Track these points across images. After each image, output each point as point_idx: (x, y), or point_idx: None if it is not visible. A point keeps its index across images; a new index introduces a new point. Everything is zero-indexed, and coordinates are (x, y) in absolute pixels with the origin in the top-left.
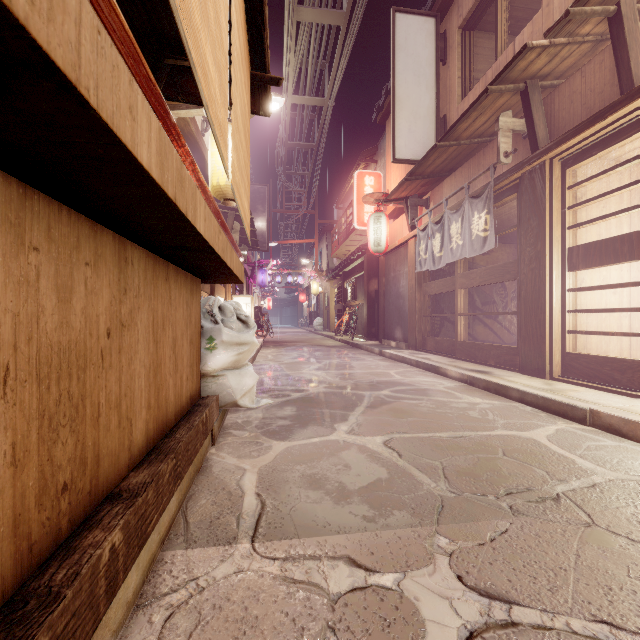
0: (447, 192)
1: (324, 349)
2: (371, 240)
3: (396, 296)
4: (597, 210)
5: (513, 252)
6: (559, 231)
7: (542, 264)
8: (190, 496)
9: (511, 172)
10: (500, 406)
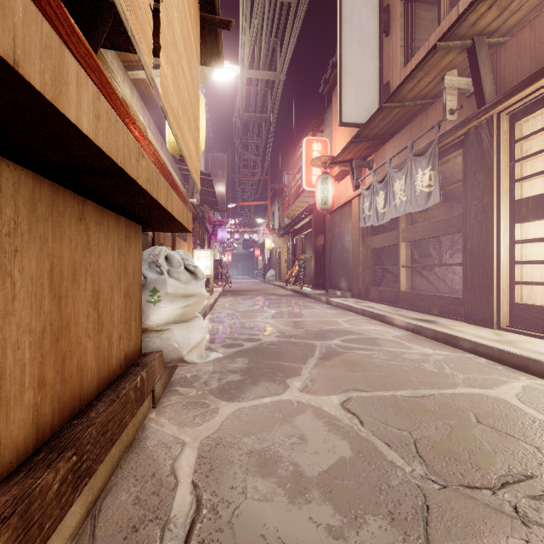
0: (390, 153)
1: (276, 298)
2: (319, 199)
3: (341, 250)
4: (542, 164)
5: (448, 210)
6: (507, 184)
7: (489, 216)
8: (110, 488)
9: (456, 128)
10: (453, 358)
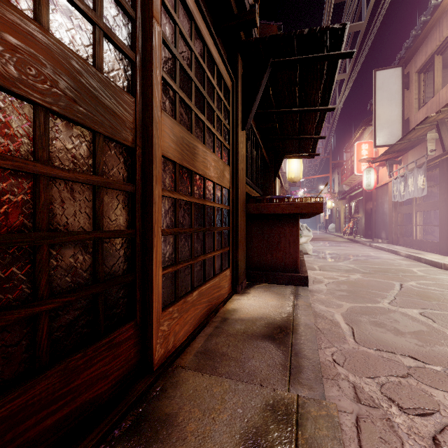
0: (410, 158)
1: (335, 243)
2: (364, 183)
3: (382, 213)
4: None
5: None
6: None
7: (446, 204)
8: None
9: (434, 159)
10: (412, 264)
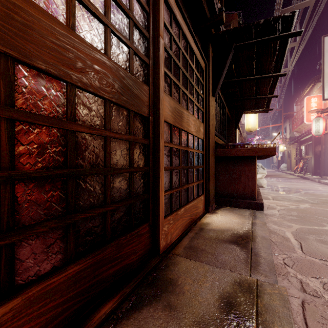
0: None
1: (287, 179)
2: (313, 130)
3: None
4: None
5: None
6: None
7: None
8: None
9: None
10: None
